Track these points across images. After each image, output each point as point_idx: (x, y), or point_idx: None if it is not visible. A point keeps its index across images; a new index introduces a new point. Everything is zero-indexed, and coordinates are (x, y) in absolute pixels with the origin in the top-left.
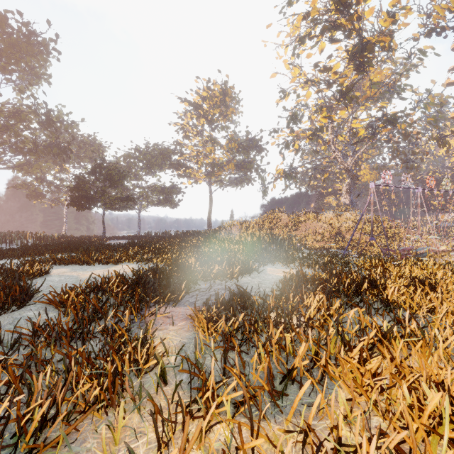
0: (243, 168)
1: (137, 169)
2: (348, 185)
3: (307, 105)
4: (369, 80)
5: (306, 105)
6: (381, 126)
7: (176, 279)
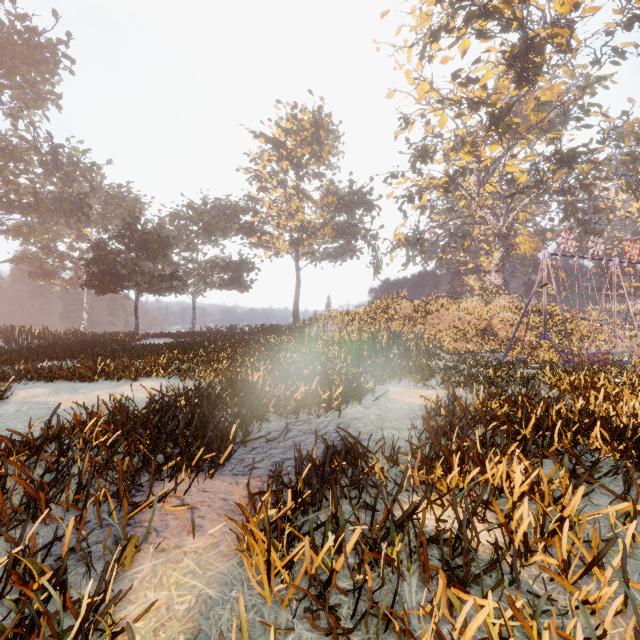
0: (345, 234)
1: (190, 234)
2: (500, 258)
3: (442, 135)
4: (536, 98)
5: (440, 135)
6: (552, 168)
7: (229, 411)
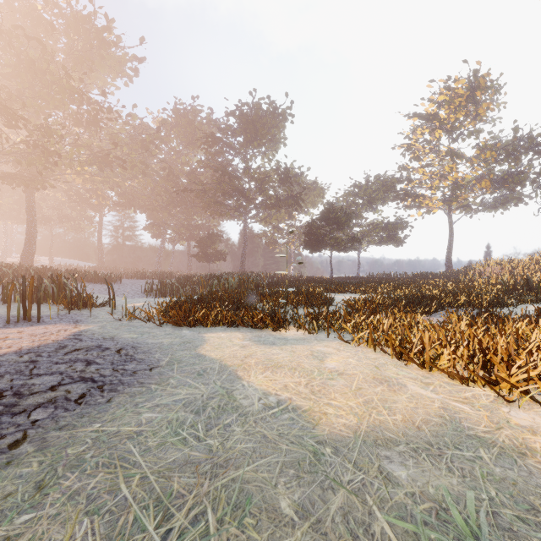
0: (507, 183)
1: (357, 207)
2: None
3: None
4: None
5: None
6: None
7: None
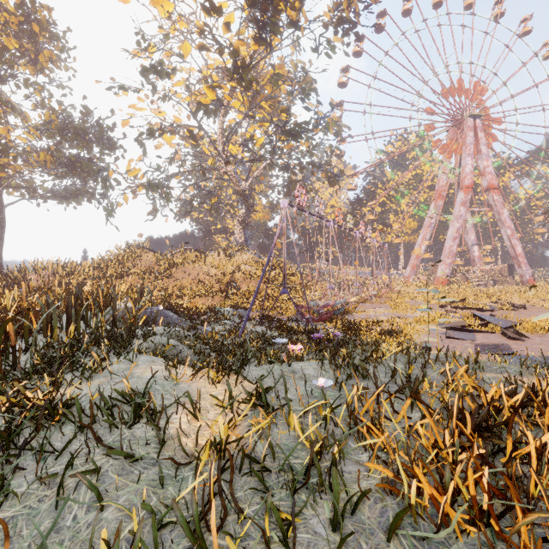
0: (77, 170)
1: None
2: (242, 217)
3: (183, 56)
4: (272, 66)
5: (180, 55)
6: (283, 139)
7: None
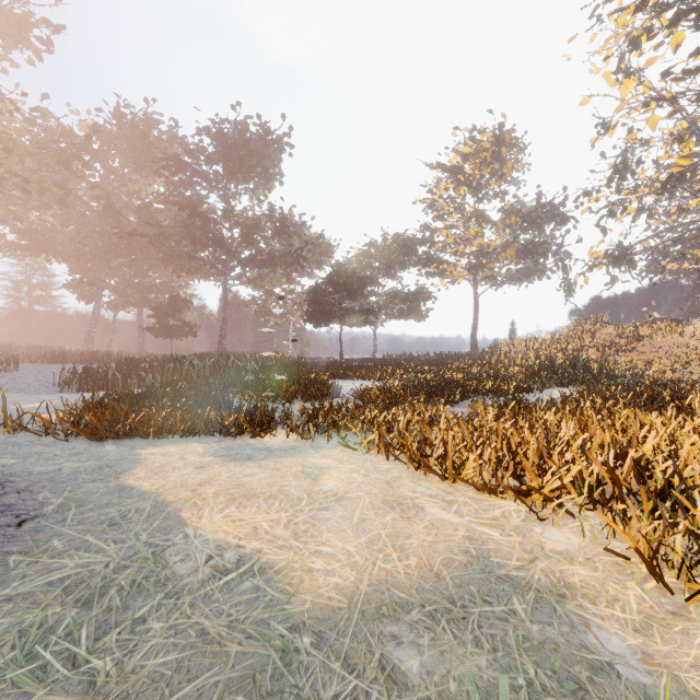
0: (531, 253)
1: (373, 271)
2: None
3: (648, 142)
4: None
5: (645, 143)
6: None
7: None
